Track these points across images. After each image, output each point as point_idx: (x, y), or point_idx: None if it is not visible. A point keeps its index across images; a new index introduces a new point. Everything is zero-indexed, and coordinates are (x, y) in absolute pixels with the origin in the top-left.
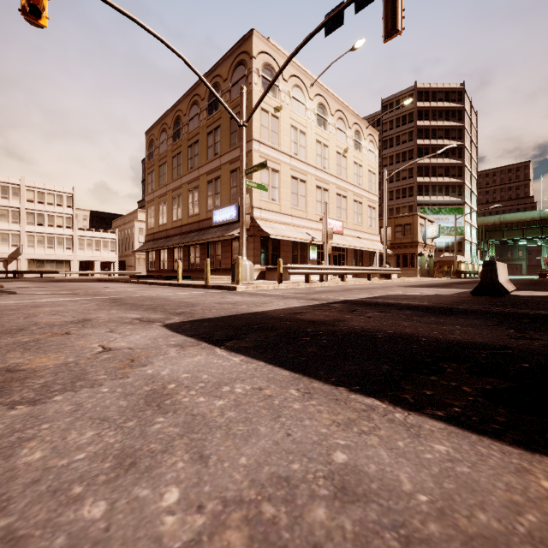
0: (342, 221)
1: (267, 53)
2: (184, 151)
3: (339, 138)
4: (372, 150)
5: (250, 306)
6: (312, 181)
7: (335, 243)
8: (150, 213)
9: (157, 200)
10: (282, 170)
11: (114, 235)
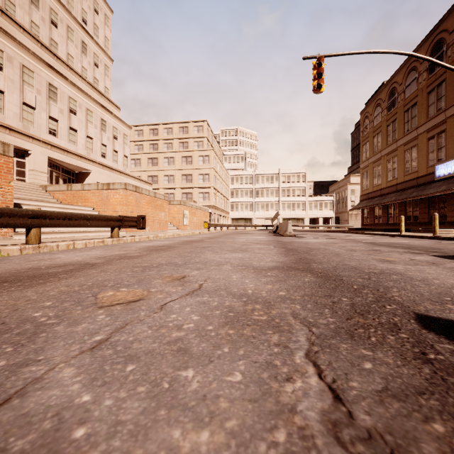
0: None
1: None
2: (399, 117)
3: None
4: None
5: None
6: None
7: None
8: (364, 177)
9: (371, 166)
10: None
11: (331, 197)
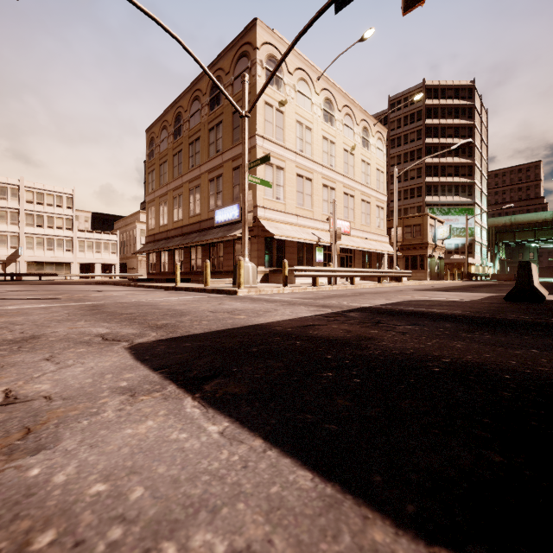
0: (349, 221)
1: (271, 44)
2: (185, 149)
3: (346, 135)
4: (380, 148)
5: (250, 316)
6: (319, 180)
7: (342, 244)
8: (150, 214)
9: (157, 200)
10: (287, 168)
11: (115, 236)
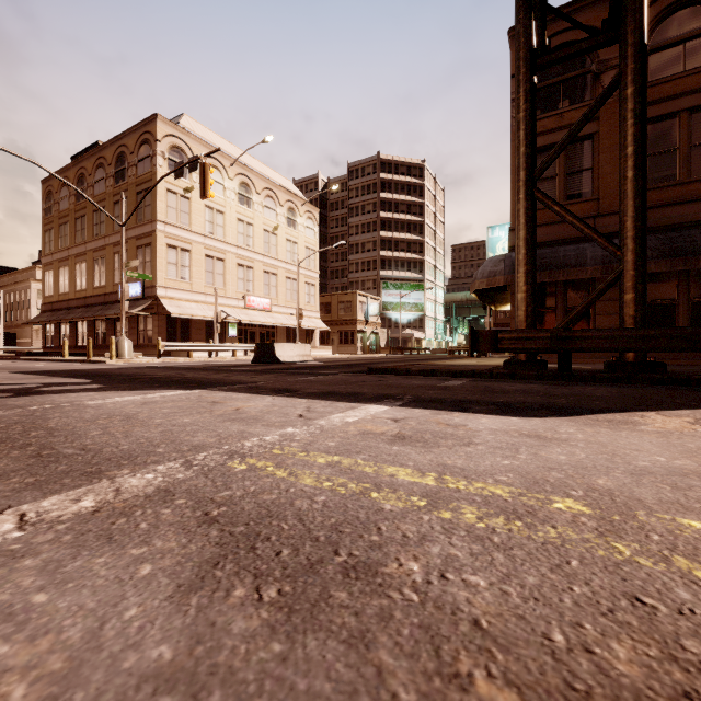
0: (270, 298)
1: (175, 136)
2: (89, 215)
3: (267, 216)
4: (310, 227)
5: (73, 368)
6: (233, 260)
7: (254, 321)
8: (47, 278)
9: (56, 264)
10: (194, 250)
11: None
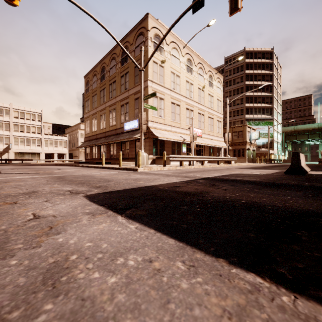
0: (201, 129)
1: (157, 28)
2: (107, 87)
3: (200, 79)
4: (219, 87)
5: (145, 182)
6: (184, 105)
7: (197, 142)
8: (87, 124)
9: (91, 117)
10: (165, 98)
11: (66, 137)
